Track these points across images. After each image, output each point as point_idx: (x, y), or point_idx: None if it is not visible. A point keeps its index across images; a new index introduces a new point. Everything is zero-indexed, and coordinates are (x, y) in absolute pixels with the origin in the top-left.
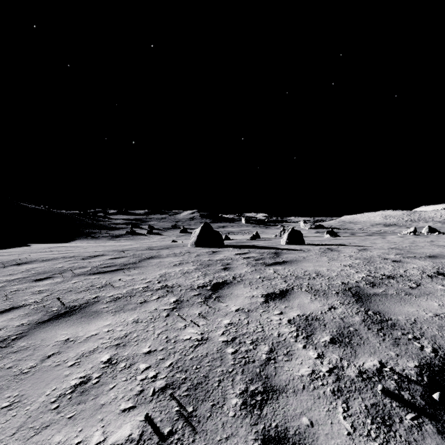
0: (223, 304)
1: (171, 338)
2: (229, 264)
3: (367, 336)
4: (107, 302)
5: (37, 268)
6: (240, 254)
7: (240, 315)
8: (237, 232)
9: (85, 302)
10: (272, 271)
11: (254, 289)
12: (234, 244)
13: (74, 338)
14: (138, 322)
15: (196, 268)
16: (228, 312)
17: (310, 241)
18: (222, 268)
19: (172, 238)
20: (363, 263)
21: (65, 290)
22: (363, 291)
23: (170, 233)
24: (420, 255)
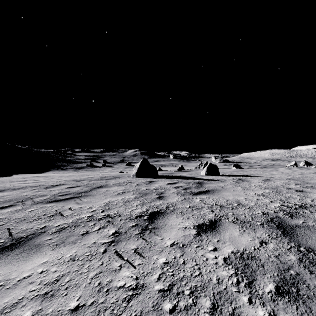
0: (158, 237)
1: (104, 286)
2: (162, 193)
3: (314, 284)
4: (52, 233)
5: (6, 196)
6: (171, 183)
7: (175, 251)
8: (167, 165)
9: (32, 233)
10: (199, 200)
11: (186, 219)
12: (166, 175)
13: (3, 282)
14: (75, 260)
15: (135, 196)
16: (163, 247)
17: (222, 172)
18: (157, 197)
19: (120, 170)
20: (273, 193)
21: (19, 219)
22: (285, 222)
23: (118, 166)
24: (315, 185)
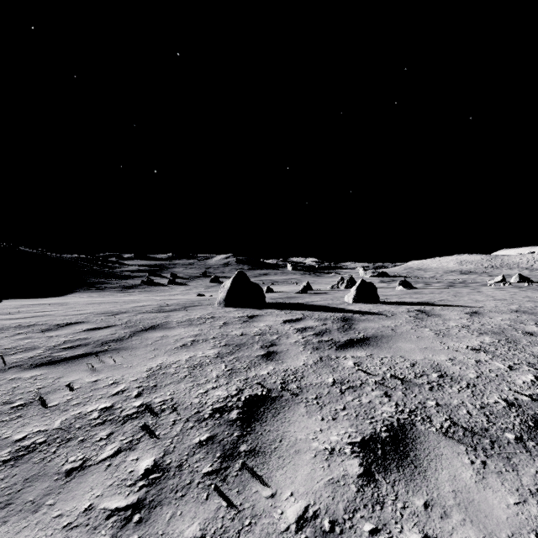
0: (264, 486)
1: None
2: (274, 344)
3: None
4: None
5: None
6: (291, 321)
7: None
8: (282, 282)
9: None
10: (353, 363)
11: (331, 422)
12: (280, 301)
13: None
14: None
15: (217, 353)
16: (277, 535)
17: (383, 297)
18: (263, 355)
19: (200, 290)
20: (502, 345)
21: None
22: None
23: (197, 284)
24: None
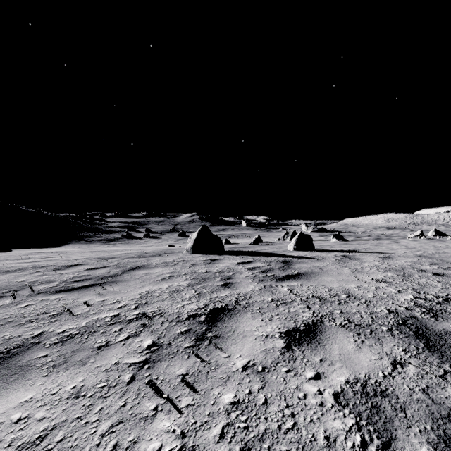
0: (223, 352)
1: None
2: (230, 278)
3: None
4: (50, 346)
5: None
6: (244, 263)
7: (250, 380)
8: (238, 236)
9: (19, 345)
10: (287, 289)
11: (267, 322)
12: (235, 250)
13: None
14: (79, 396)
15: (189, 283)
16: (231, 372)
17: (319, 246)
18: (222, 284)
19: (170, 242)
20: (399, 278)
21: (3, 321)
22: (428, 327)
23: (167, 237)
24: None
